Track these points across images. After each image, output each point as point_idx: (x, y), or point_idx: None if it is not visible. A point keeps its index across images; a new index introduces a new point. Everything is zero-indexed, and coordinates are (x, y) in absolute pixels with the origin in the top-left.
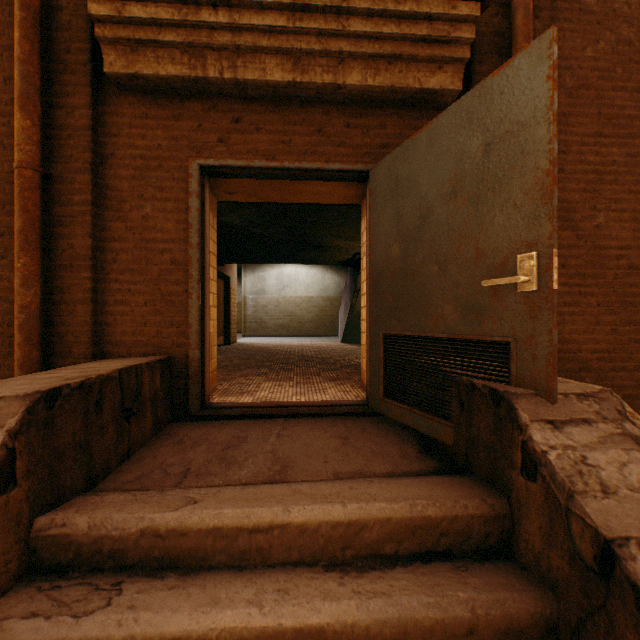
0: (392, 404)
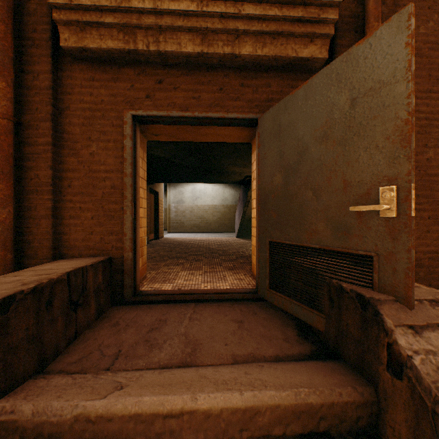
0: (276, 294)
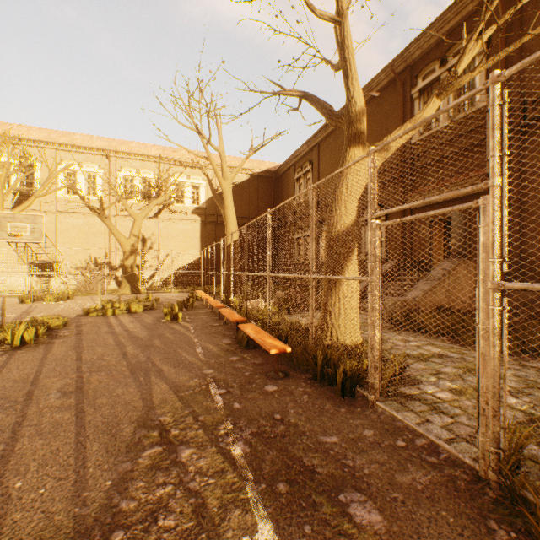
0: None
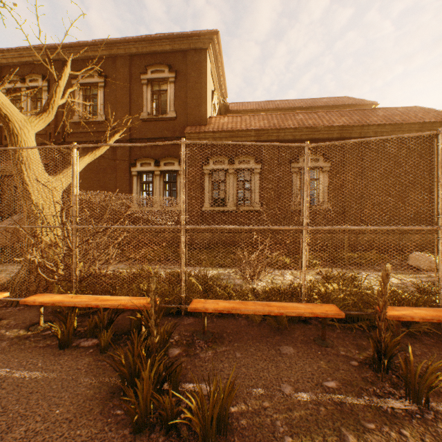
0: None
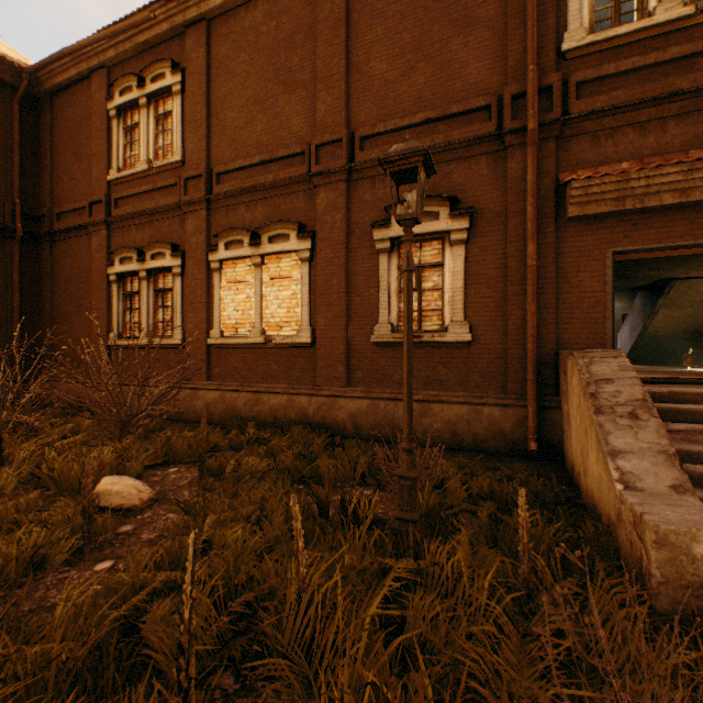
0: None
